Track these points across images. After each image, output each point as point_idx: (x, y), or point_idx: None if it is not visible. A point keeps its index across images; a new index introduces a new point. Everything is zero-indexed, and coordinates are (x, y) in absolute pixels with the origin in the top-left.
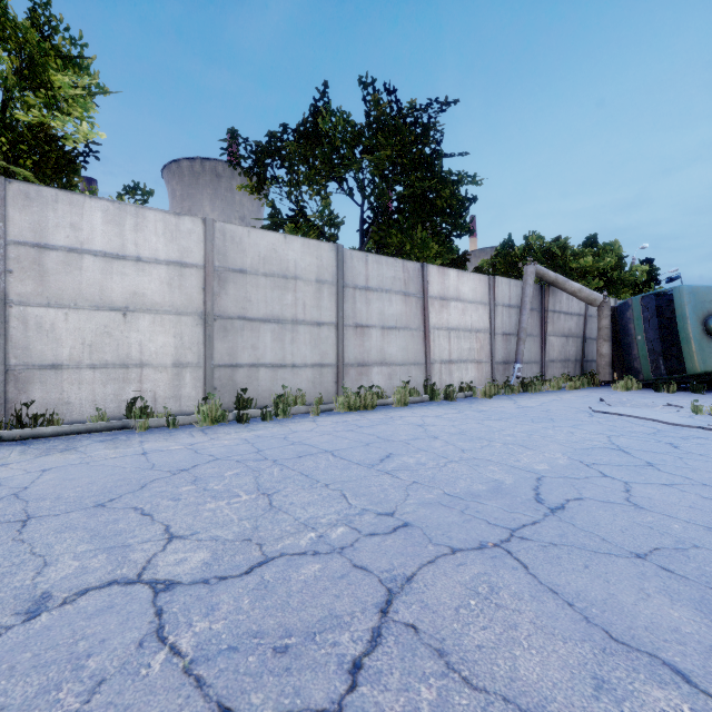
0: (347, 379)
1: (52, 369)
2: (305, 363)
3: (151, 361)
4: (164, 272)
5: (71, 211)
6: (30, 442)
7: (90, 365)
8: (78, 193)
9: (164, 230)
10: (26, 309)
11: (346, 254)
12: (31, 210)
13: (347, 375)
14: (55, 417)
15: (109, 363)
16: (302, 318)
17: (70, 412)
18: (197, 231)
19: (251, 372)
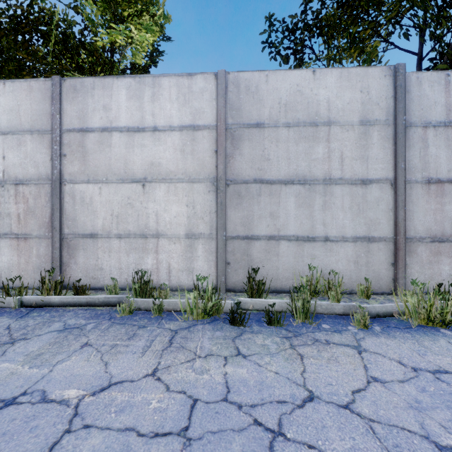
0: (412, 261)
1: (91, 238)
2: (342, 235)
3: (166, 231)
4: (177, 138)
5: (104, 95)
6: (33, 312)
7: (117, 235)
8: (108, 76)
9: (177, 95)
10: (74, 186)
11: (409, 79)
12: (77, 101)
13: (412, 254)
14: (92, 281)
15: (131, 233)
16: (337, 176)
17: (103, 277)
18: (209, 89)
19: (270, 245)
